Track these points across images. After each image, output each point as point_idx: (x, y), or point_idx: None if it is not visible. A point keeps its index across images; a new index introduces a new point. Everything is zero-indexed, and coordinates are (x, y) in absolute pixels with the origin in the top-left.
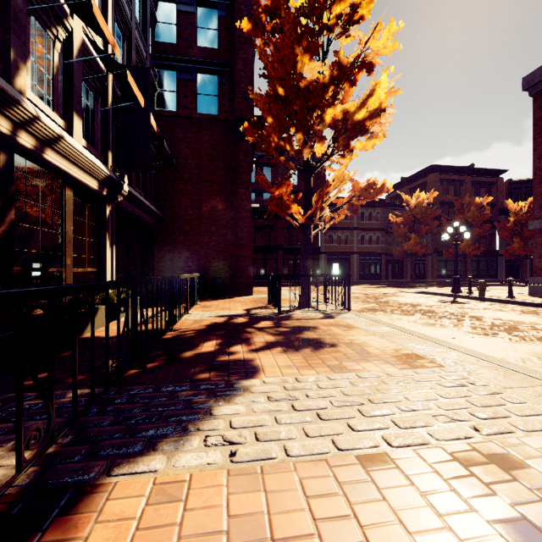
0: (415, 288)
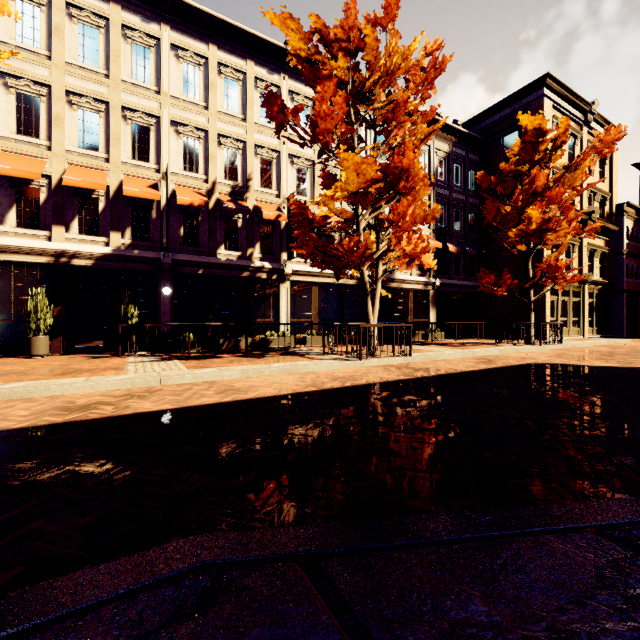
0: None
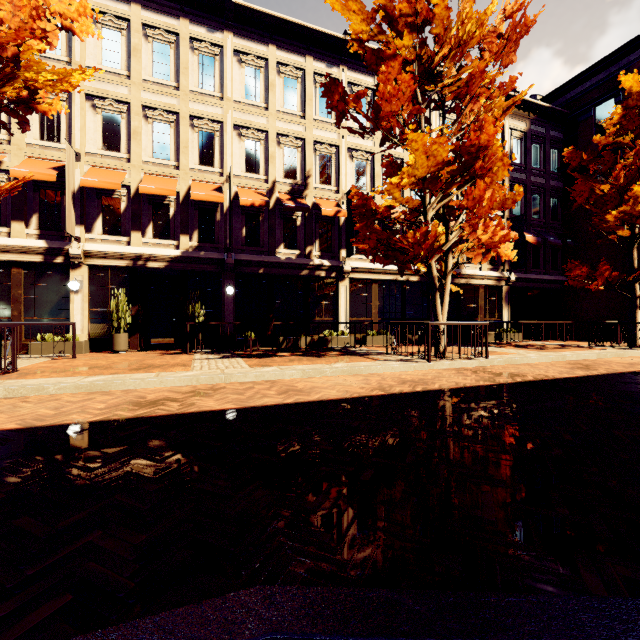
0: None
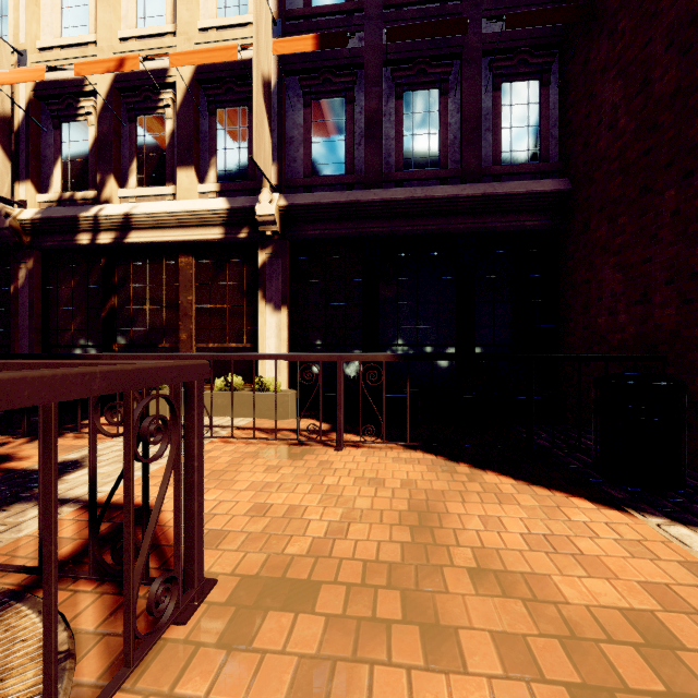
0: None
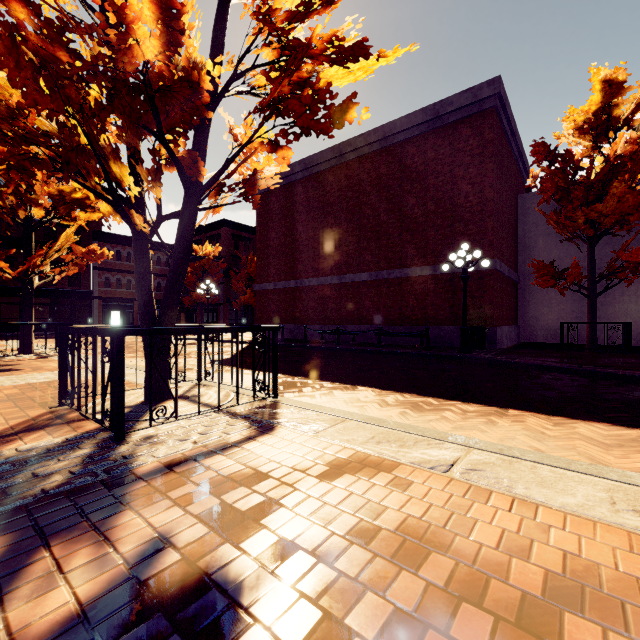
0: (189, 335)
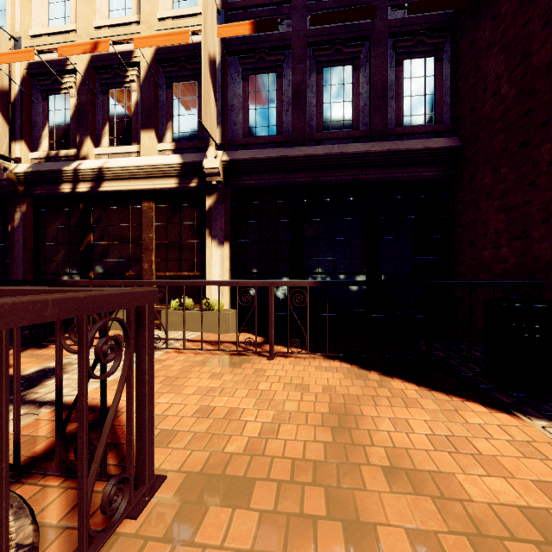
0: None
